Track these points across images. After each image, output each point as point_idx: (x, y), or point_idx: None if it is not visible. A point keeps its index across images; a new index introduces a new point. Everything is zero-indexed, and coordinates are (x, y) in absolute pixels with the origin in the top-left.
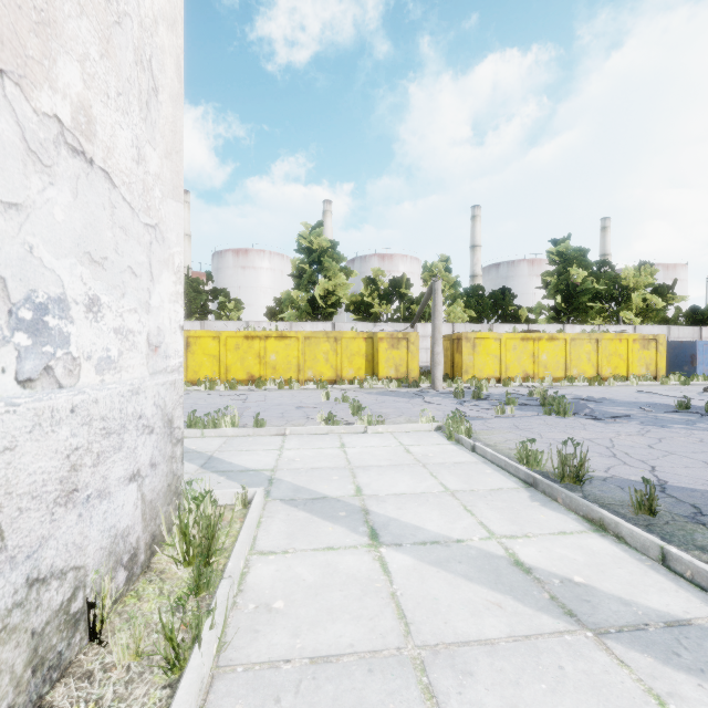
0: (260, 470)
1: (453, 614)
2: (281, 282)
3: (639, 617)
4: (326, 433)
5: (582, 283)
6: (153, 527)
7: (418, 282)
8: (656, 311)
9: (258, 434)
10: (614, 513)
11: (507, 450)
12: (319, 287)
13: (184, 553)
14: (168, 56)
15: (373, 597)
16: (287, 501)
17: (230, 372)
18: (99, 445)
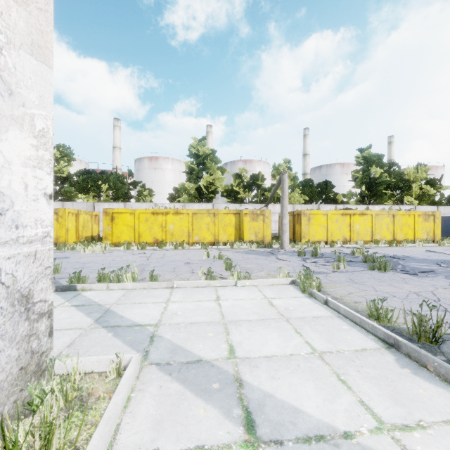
0: (145, 325)
1: None
2: (179, 178)
3: None
4: (205, 286)
5: (379, 177)
6: None
7: (268, 178)
8: (429, 196)
9: (151, 287)
10: None
11: (353, 304)
12: (203, 180)
13: None
14: None
15: None
16: (162, 366)
17: (142, 237)
18: None
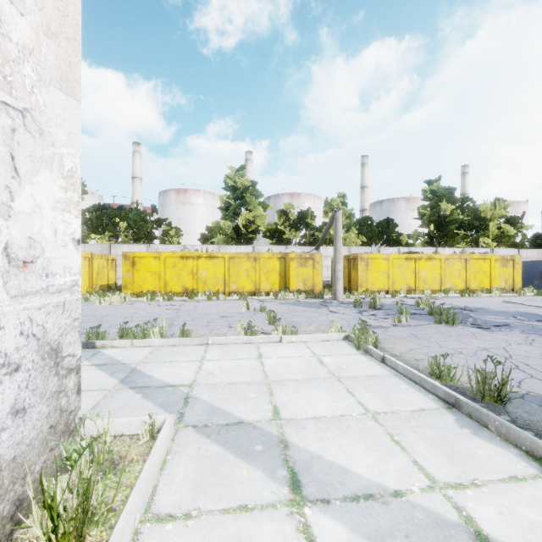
0: (178, 386)
1: None
2: (213, 215)
3: None
4: (245, 342)
5: (450, 215)
6: (18, 489)
7: (320, 215)
8: (508, 237)
9: (183, 343)
10: None
11: (414, 361)
12: (241, 217)
13: (48, 533)
14: None
15: None
16: (199, 428)
17: (168, 285)
18: None
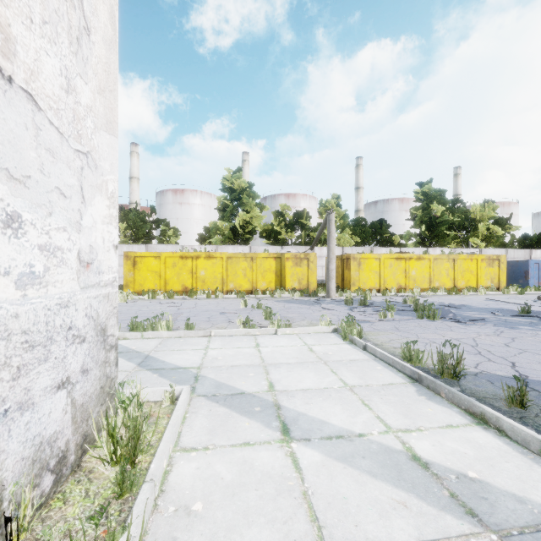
0: (188, 368)
1: (362, 515)
2: (210, 215)
3: (537, 517)
4: (244, 334)
5: (441, 216)
6: (84, 427)
7: (315, 215)
8: (497, 237)
9: (188, 335)
10: (490, 406)
11: (392, 349)
12: (239, 218)
13: (111, 453)
14: (101, 3)
15: (286, 497)
16: (209, 397)
17: (169, 284)
18: (19, 358)
